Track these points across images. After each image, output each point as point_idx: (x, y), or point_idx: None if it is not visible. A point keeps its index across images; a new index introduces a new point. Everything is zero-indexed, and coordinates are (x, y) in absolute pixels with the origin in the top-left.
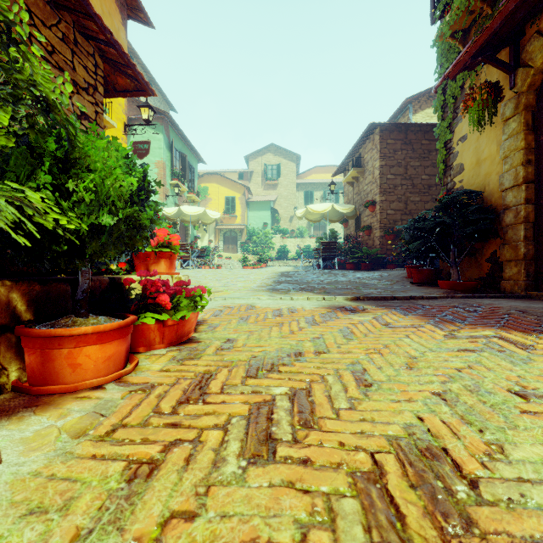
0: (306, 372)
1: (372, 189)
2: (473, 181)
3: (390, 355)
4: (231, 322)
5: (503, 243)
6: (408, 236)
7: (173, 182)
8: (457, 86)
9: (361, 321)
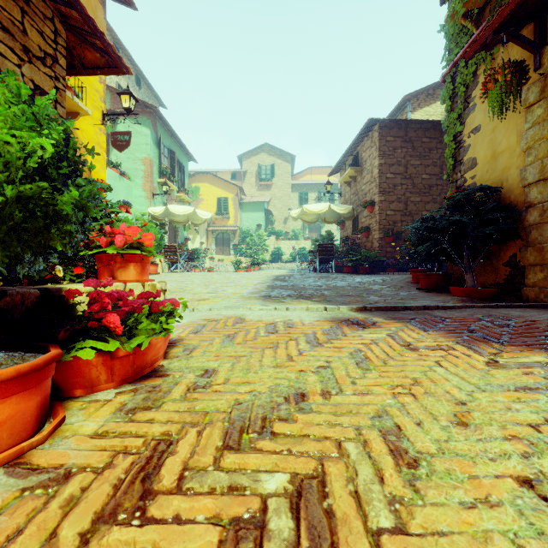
0: (314, 434)
1: (370, 189)
2: (487, 177)
3: (427, 399)
4: (213, 343)
5: (525, 245)
6: (415, 237)
7: (161, 180)
8: (469, 73)
9: (375, 341)
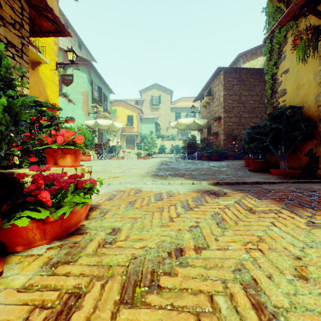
0: (191, 287)
1: (218, 109)
2: (293, 101)
3: (272, 254)
4: (120, 207)
5: (319, 143)
6: (247, 138)
7: (93, 105)
8: (281, 36)
9: (227, 206)
